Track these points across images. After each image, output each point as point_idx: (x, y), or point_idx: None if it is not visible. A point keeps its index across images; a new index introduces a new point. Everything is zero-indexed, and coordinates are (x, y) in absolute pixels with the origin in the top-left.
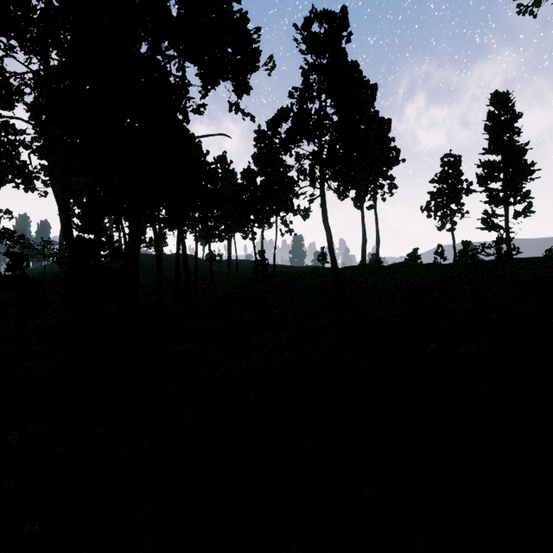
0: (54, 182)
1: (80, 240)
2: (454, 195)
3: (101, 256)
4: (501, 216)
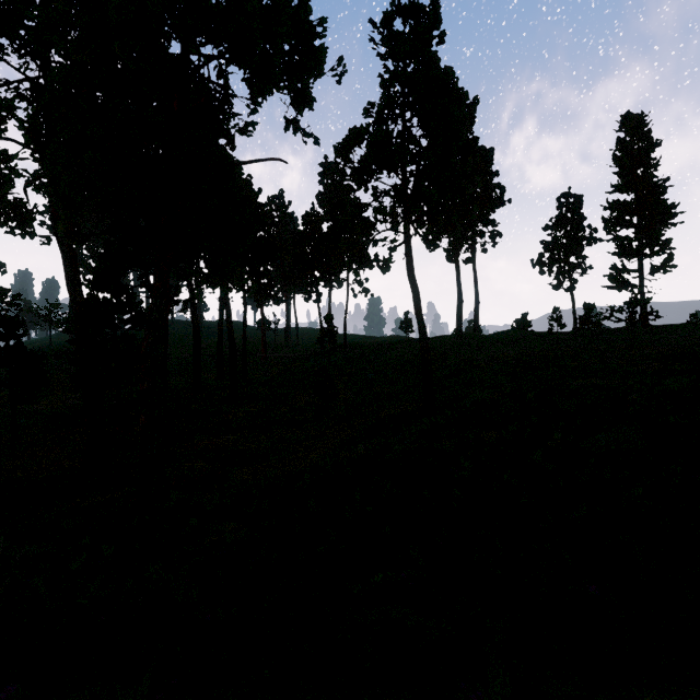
0: (56, 224)
1: (92, 300)
2: (573, 245)
3: (120, 321)
4: (634, 271)
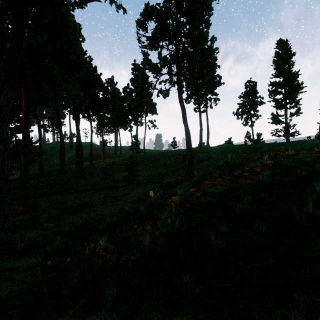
0: None
1: None
2: (253, 104)
3: None
4: (283, 115)
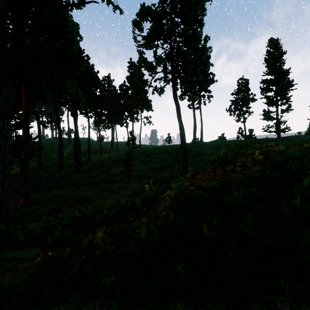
0: None
1: None
2: (245, 101)
3: None
4: (274, 112)
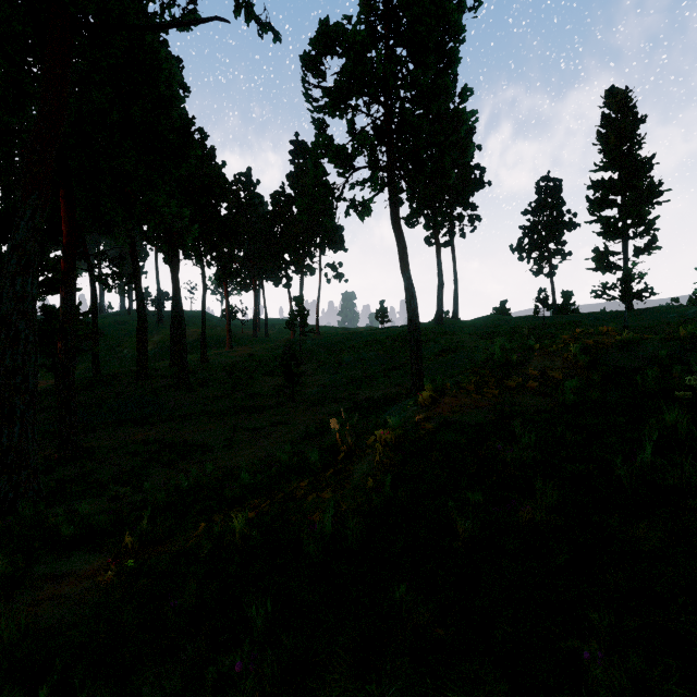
0: None
1: None
2: (554, 229)
3: None
4: (619, 253)
